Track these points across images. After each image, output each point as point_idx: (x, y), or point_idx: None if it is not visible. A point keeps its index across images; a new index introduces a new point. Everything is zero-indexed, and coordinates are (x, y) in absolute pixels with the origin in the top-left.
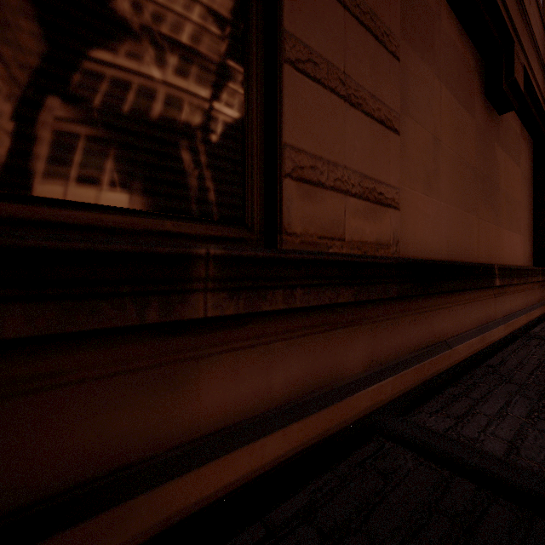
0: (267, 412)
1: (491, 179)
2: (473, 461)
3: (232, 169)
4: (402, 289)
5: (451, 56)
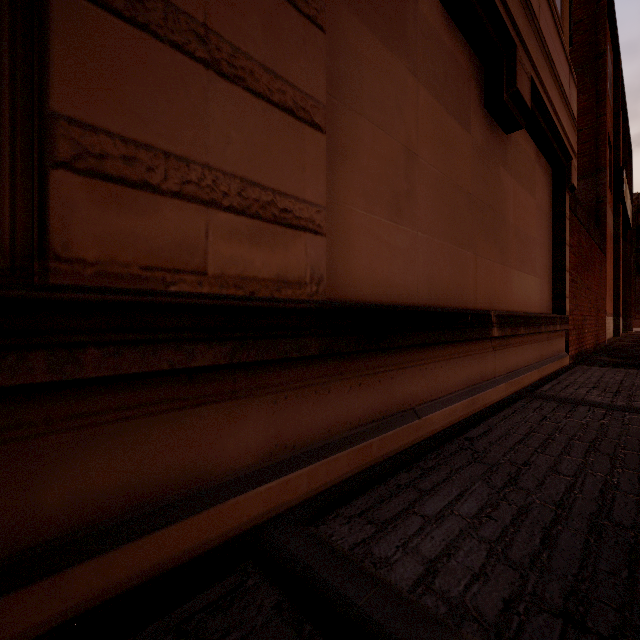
0: (22, 552)
1: (495, 209)
2: (360, 604)
3: None
4: (329, 343)
5: (434, 52)
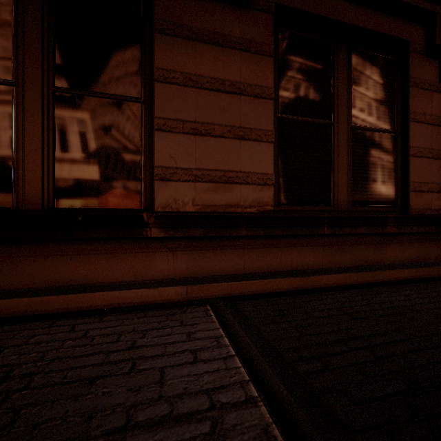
0: (403, 263)
1: None
2: None
3: (392, 191)
4: None
5: None
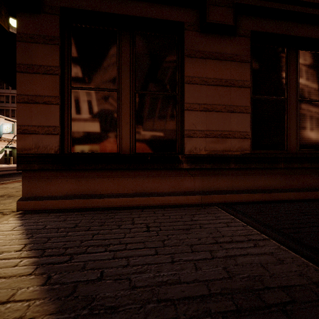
0: None
1: None
2: None
3: None
4: None
5: None
